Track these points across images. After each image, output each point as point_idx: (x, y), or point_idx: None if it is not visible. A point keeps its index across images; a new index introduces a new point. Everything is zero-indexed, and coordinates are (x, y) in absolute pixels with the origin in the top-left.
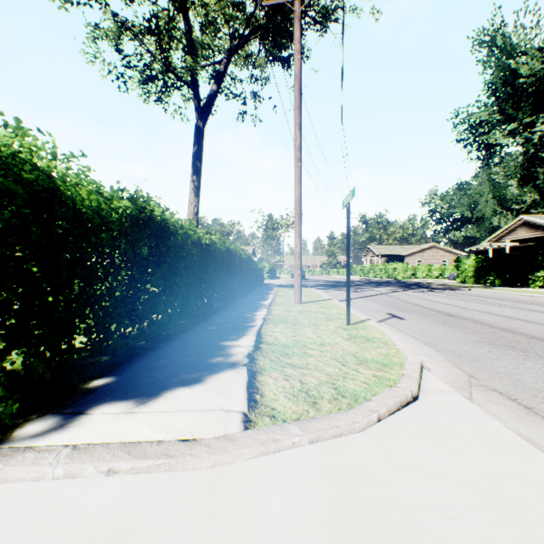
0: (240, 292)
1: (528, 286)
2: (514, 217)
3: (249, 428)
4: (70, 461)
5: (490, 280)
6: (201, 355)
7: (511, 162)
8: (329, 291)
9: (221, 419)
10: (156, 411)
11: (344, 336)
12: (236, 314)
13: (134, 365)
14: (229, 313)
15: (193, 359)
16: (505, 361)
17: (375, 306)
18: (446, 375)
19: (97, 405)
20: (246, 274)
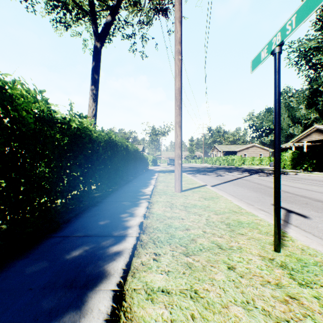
0: (126, 179)
1: None
2: (303, 128)
3: None
4: None
5: (304, 167)
6: None
7: (300, 94)
8: (197, 176)
9: None
10: None
11: None
12: (107, 215)
13: None
14: (100, 211)
15: None
16: None
17: (249, 193)
18: None
19: None
20: (133, 163)
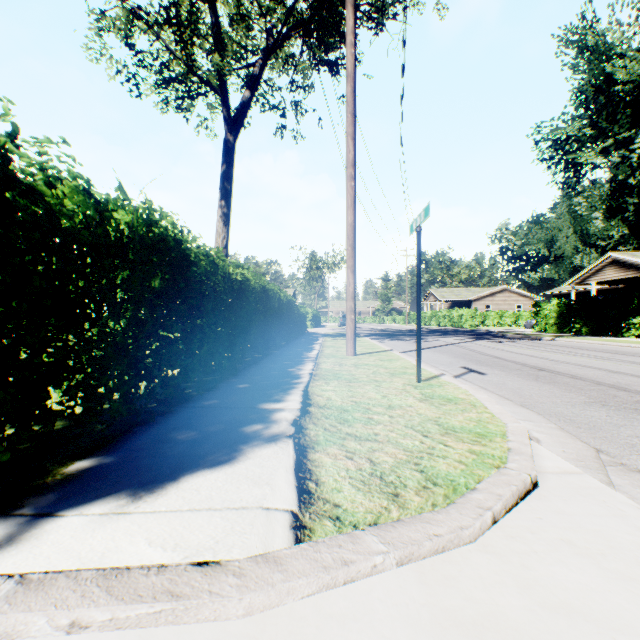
0: (279, 342)
1: (621, 335)
2: (599, 255)
3: (302, 541)
4: (6, 609)
5: (575, 328)
6: (229, 423)
7: (595, 191)
8: (386, 342)
9: (259, 524)
10: (161, 511)
11: (417, 395)
12: (275, 369)
13: (137, 437)
14: (266, 367)
15: (219, 428)
16: (634, 429)
17: (445, 358)
18: (564, 449)
19: (73, 500)
20: (286, 321)
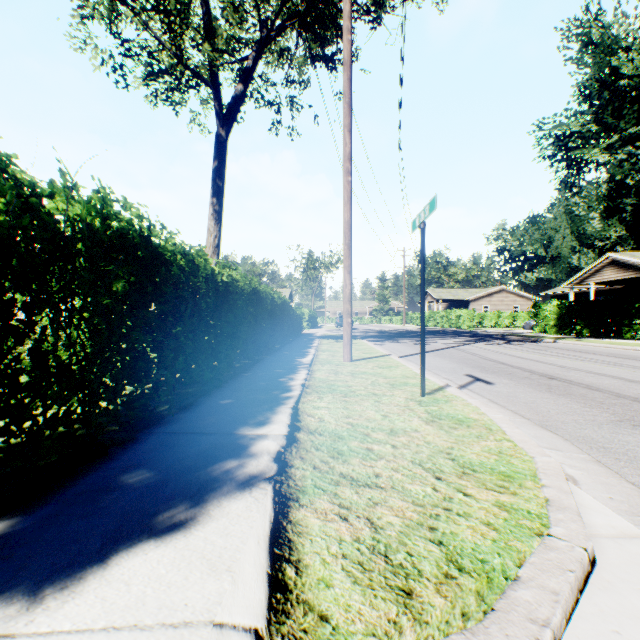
0: (272, 346)
1: (623, 337)
2: (597, 255)
3: None
4: None
5: (576, 329)
6: (198, 457)
7: (593, 192)
8: (384, 344)
9: None
10: (61, 632)
11: (422, 415)
12: (265, 379)
13: (77, 481)
14: (254, 376)
15: (183, 466)
16: None
17: (447, 364)
18: (611, 494)
19: None
20: (280, 323)
